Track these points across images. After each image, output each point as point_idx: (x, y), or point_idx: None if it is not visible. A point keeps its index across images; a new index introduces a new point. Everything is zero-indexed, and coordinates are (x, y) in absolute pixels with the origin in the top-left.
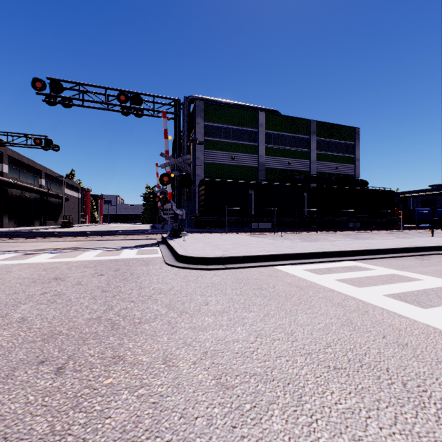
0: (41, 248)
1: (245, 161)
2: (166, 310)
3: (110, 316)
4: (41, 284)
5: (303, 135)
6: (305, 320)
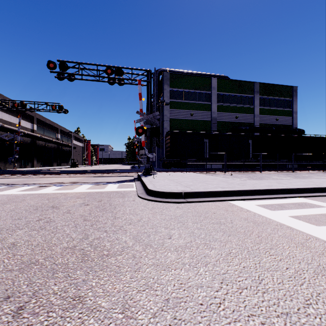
0: (52, 182)
1: (201, 117)
2: (132, 242)
3: (83, 246)
4: (40, 212)
5: (248, 94)
6: (271, 263)
